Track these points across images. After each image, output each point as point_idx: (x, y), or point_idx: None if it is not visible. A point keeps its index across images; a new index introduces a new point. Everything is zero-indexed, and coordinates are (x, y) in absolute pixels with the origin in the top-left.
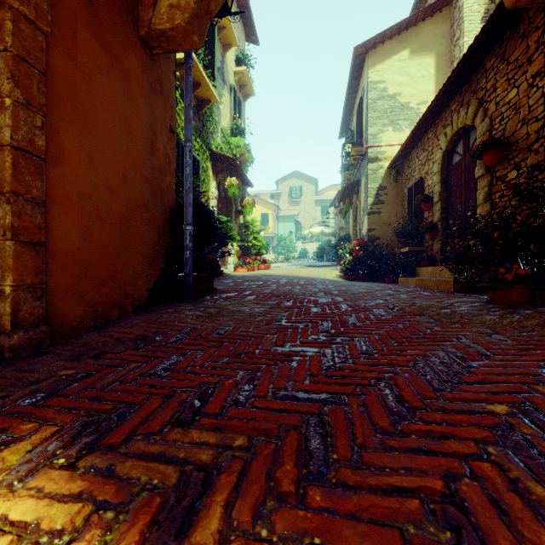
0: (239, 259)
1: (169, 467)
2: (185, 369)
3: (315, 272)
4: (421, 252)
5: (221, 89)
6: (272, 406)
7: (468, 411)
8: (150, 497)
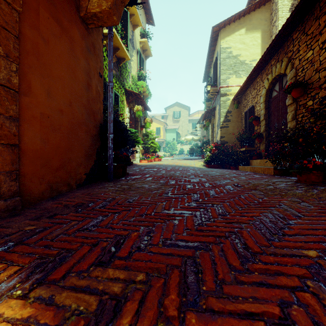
0: (143, 155)
1: (92, 296)
2: (106, 225)
3: (188, 163)
4: (252, 150)
5: (132, 52)
6: (162, 251)
7: (291, 255)
8: (77, 321)
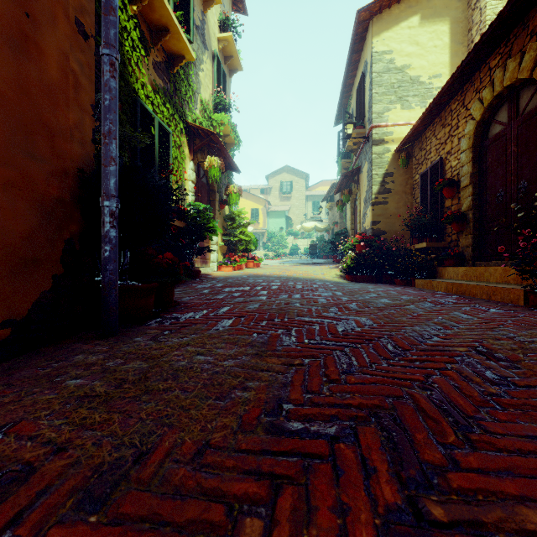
0: (224, 256)
1: None
2: None
3: (311, 272)
4: (441, 248)
5: (201, 54)
6: None
7: None
8: None
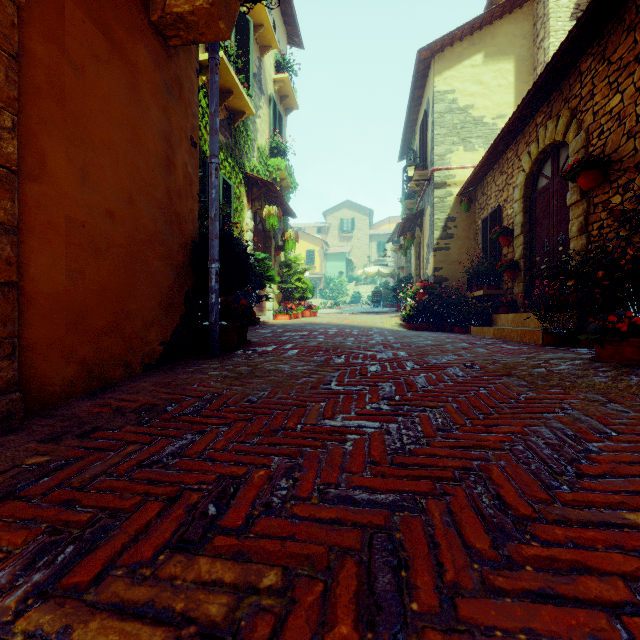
0: (280, 304)
1: (158, 630)
2: (200, 453)
3: (371, 320)
4: (498, 296)
5: (258, 100)
6: (319, 514)
7: (601, 524)
8: None
